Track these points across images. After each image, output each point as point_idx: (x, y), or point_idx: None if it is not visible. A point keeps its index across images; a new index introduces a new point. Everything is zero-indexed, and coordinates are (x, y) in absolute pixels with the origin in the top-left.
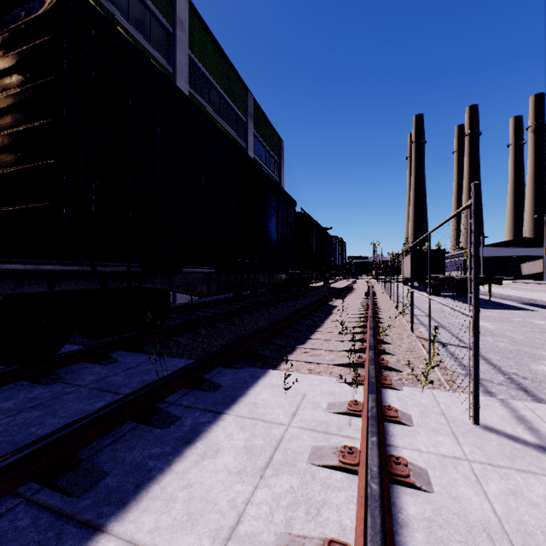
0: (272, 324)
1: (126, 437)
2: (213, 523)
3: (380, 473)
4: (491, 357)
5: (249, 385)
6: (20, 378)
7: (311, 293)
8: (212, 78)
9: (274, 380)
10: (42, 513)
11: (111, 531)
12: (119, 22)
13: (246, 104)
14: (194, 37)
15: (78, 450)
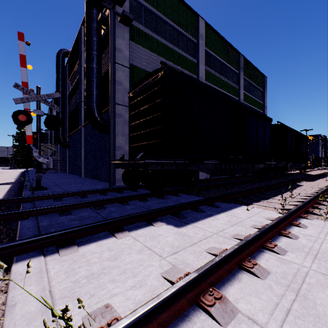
0: (248, 189)
1: (190, 212)
2: (216, 229)
3: (271, 226)
4: None
5: (232, 208)
6: (155, 196)
7: (286, 177)
8: (217, 56)
9: (243, 208)
10: (175, 219)
11: (191, 224)
12: (174, 50)
13: (238, 62)
14: (207, 39)
15: (178, 211)
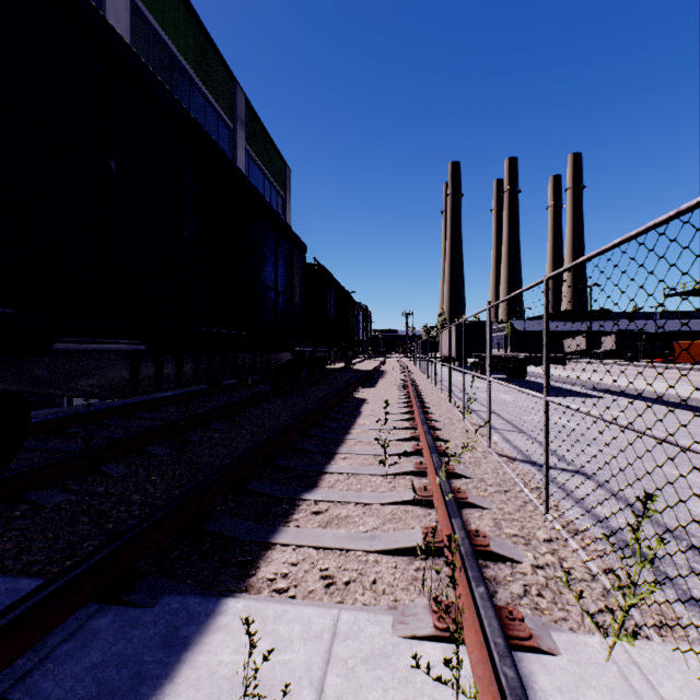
0: (257, 448)
1: None
2: None
3: None
4: (626, 493)
5: (142, 698)
6: None
7: (329, 380)
8: (175, 48)
9: (227, 656)
10: None
11: None
12: None
13: (233, 103)
14: None
15: None
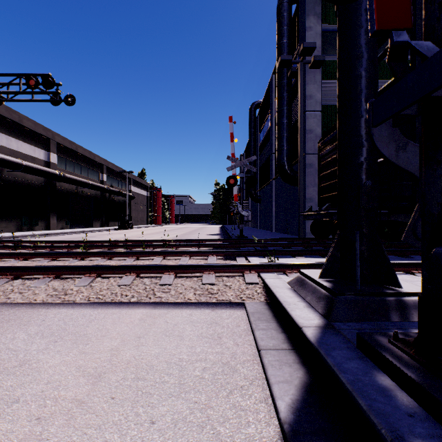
0: None
1: None
2: None
3: None
4: None
5: None
6: None
7: None
8: None
9: None
10: None
11: None
12: None
13: None
14: None
15: None
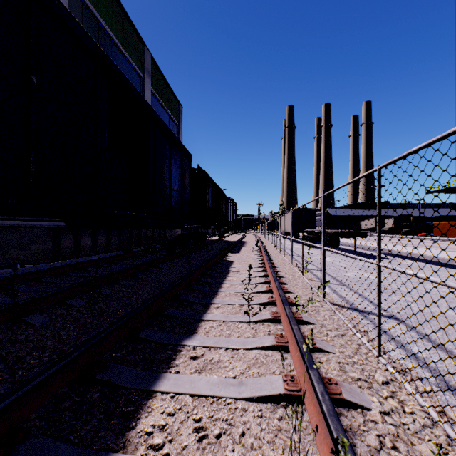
0: (150, 301)
1: None
2: None
3: None
4: (432, 335)
5: None
6: None
7: (208, 247)
8: (101, 19)
9: None
10: None
11: None
12: None
13: (142, 59)
14: None
15: None
